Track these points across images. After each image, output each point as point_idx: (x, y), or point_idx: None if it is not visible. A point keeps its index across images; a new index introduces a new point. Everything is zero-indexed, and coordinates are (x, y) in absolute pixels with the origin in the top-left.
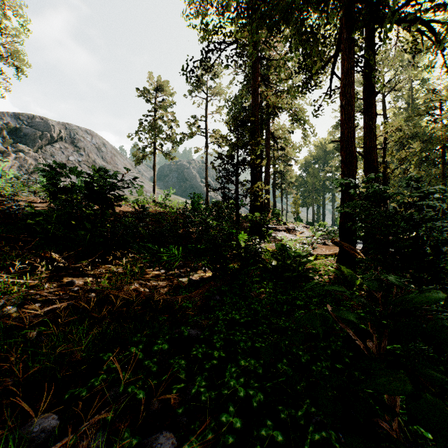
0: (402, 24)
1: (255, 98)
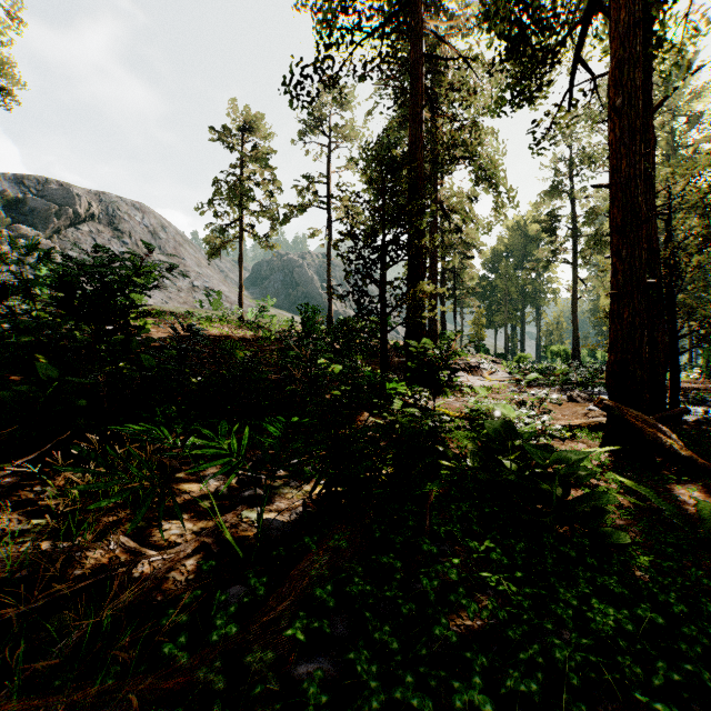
0: None
1: (417, 127)
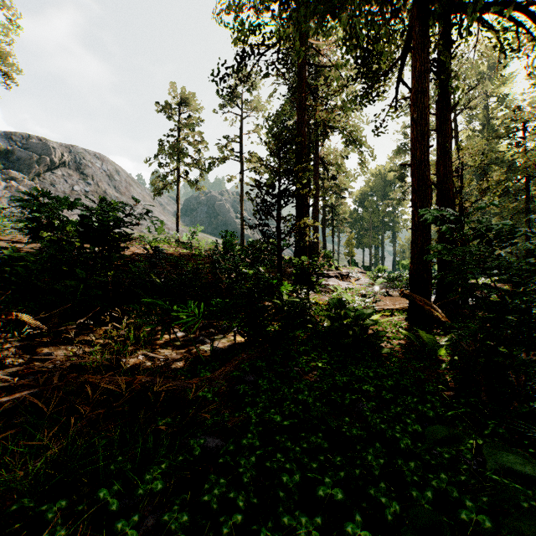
0: (497, 8)
1: (302, 113)
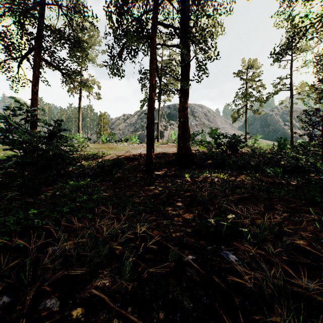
0: None
1: None
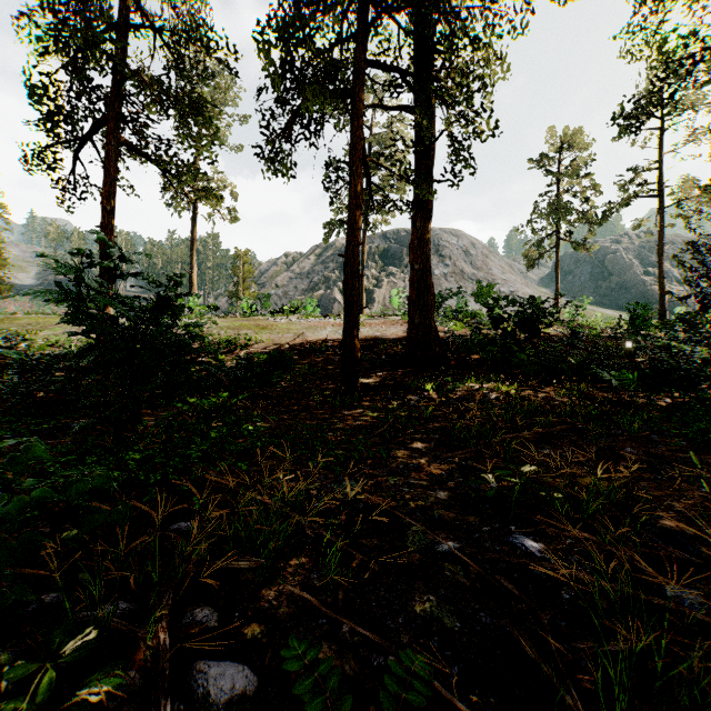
0: None
1: None
